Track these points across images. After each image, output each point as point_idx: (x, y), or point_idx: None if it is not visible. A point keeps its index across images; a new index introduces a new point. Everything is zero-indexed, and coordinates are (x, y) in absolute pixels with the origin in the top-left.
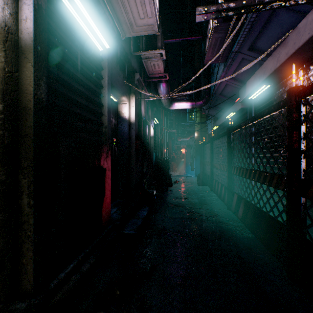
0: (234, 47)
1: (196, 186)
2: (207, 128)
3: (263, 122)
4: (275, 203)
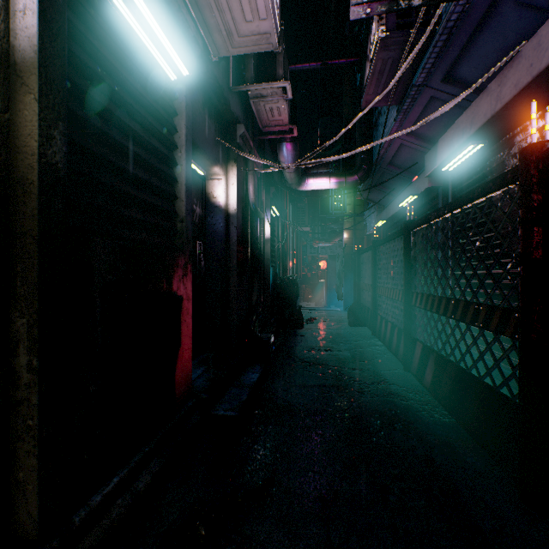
0: (415, 77)
1: (347, 327)
2: (366, 224)
3: (473, 210)
4: (495, 361)
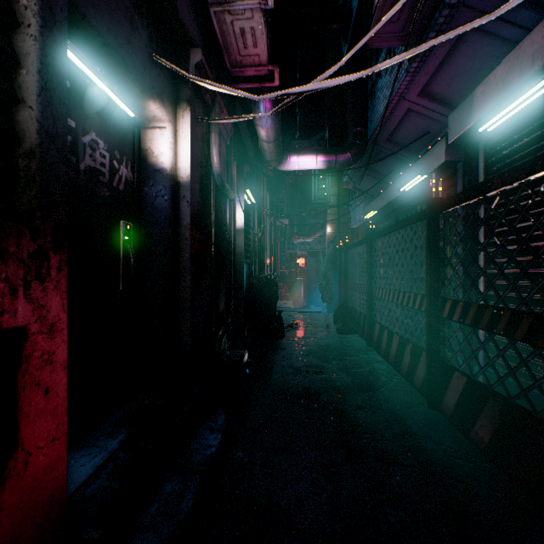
0: None
1: (335, 334)
2: (350, 218)
3: None
4: None
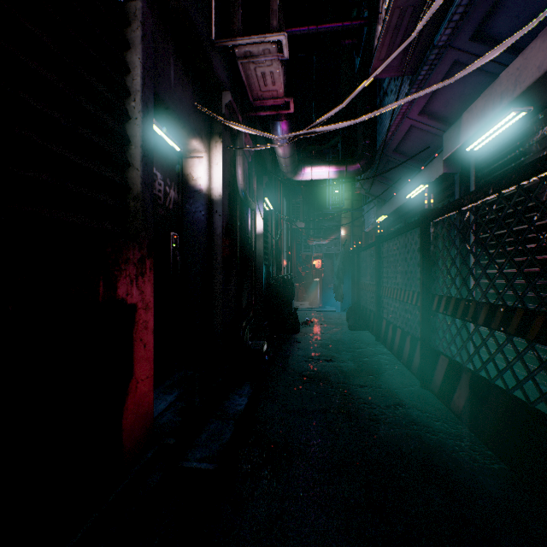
0: (438, 34)
1: (347, 331)
2: (364, 220)
3: (540, 185)
4: None
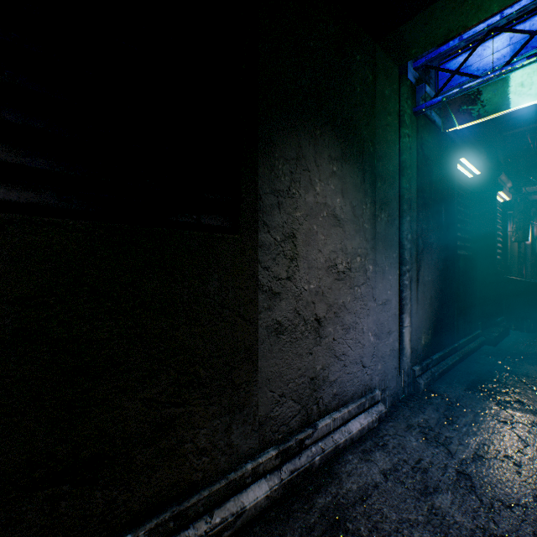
0: None
1: None
2: None
3: None
4: None
